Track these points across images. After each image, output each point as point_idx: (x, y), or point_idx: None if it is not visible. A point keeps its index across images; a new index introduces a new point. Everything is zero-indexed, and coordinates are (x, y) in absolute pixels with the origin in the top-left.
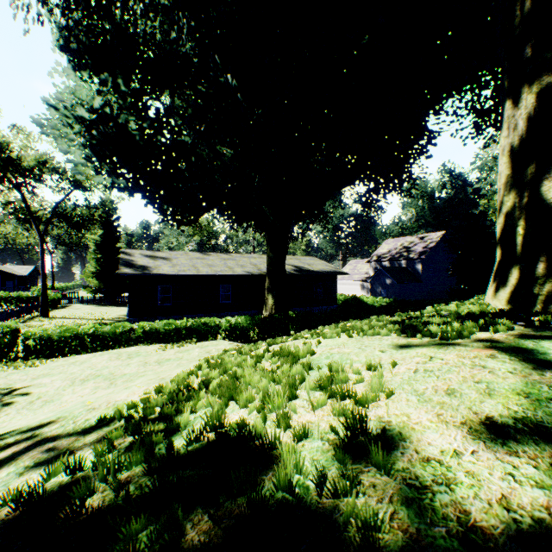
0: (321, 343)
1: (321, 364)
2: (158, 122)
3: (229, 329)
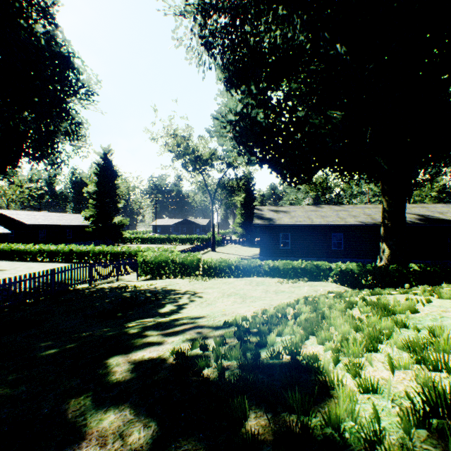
0: (432, 303)
1: (421, 325)
2: (277, 108)
3: (339, 274)
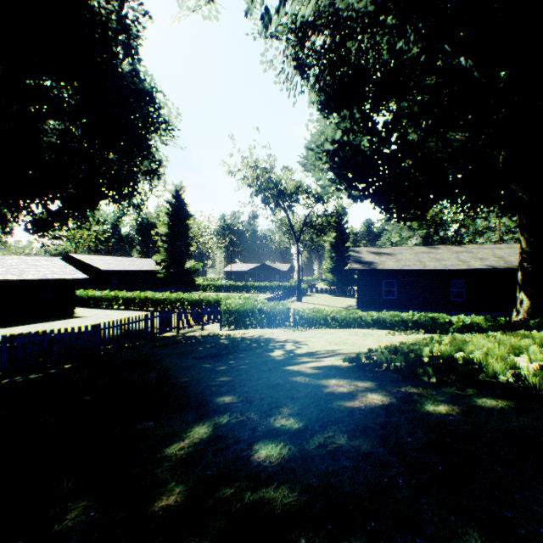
0: None
1: None
2: (385, 134)
3: (462, 329)
